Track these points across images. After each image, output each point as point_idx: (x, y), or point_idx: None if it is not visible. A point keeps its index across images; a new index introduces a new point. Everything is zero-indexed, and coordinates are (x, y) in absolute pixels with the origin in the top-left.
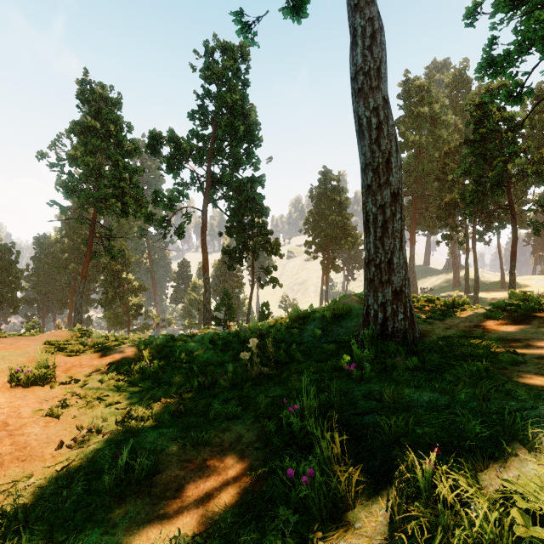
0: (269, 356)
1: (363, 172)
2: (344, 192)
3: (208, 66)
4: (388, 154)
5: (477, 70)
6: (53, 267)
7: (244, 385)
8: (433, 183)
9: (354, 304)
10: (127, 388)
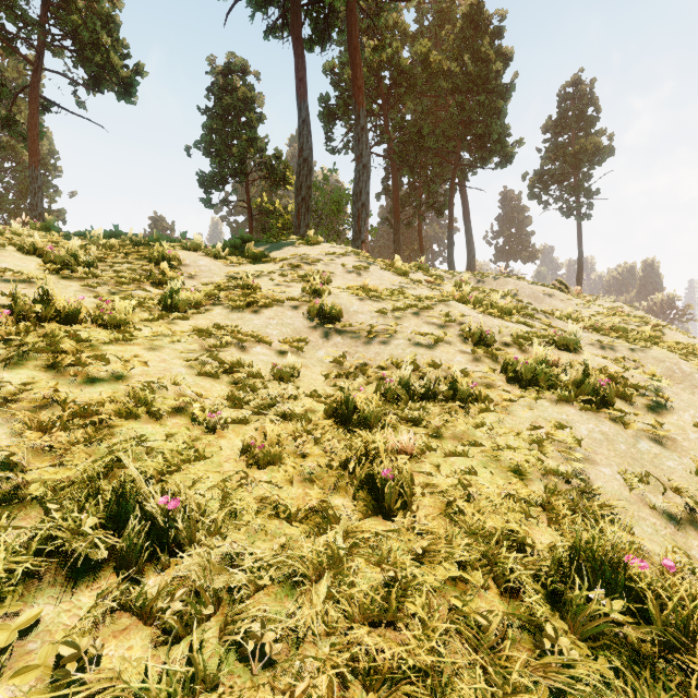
0: None
1: None
2: None
3: None
4: None
5: (199, 182)
6: None
7: None
8: None
9: None
10: None
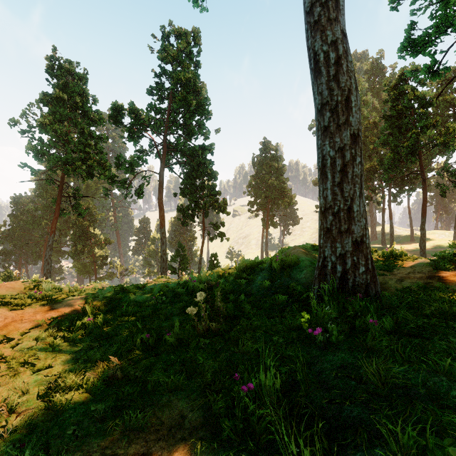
0: (217, 311)
1: (319, 113)
2: (281, 160)
3: (165, 48)
4: (347, 91)
5: (399, 50)
6: (27, 223)
7: (190, 344)
8: None
9: (300, 255)
10: (64, 348)
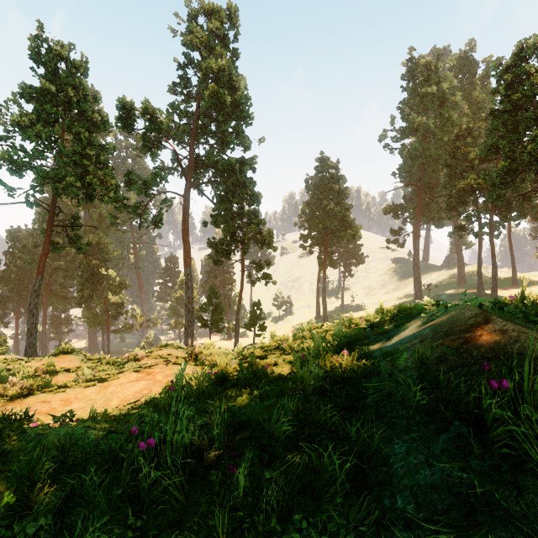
0: None
1: None
2: (343, 180)
3: (191, 31)
4: None
5: None
6: (25, 262)
7: None
8: (441, 169)
9: None
10: None
